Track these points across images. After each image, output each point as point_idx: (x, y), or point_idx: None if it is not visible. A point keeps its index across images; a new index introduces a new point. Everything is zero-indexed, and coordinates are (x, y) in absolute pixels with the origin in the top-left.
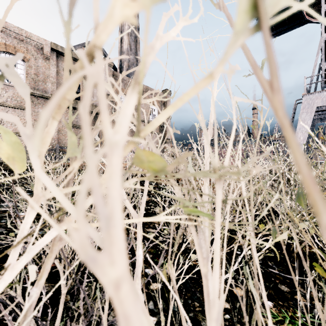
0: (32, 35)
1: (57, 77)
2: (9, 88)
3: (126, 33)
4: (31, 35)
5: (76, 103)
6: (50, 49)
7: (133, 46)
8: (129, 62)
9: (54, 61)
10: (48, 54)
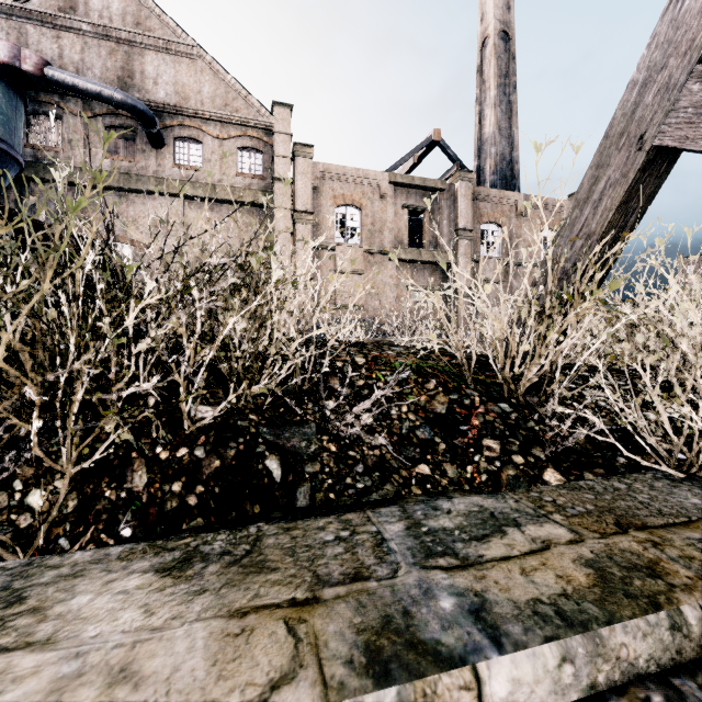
0: (369, 172)
1: (395, 220)
2: (347, 249)
3: (491, 105)
4: (368, 173)
5: (419, 254)
6: (388, 183)
7: (503, 123)
8: (496, 158)
9: (391, 199)
10: (386, 192)
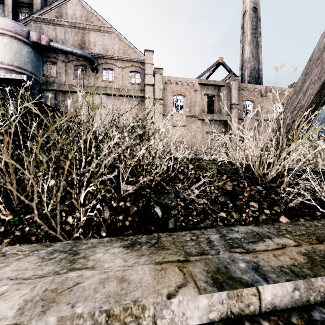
0: (188, 79)
1: (201, 101)
2: (178, 115)
3: (248, 43)
4: (188, 80)
5: (212, 116)
6: (197, 84)
7: (254, 52)
8: (250, 69)
9: (199, 91)
10: (196, 88)
